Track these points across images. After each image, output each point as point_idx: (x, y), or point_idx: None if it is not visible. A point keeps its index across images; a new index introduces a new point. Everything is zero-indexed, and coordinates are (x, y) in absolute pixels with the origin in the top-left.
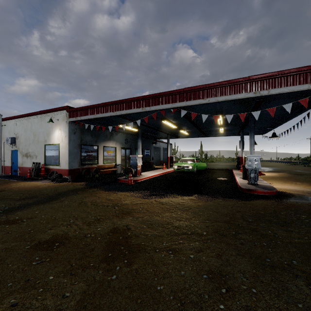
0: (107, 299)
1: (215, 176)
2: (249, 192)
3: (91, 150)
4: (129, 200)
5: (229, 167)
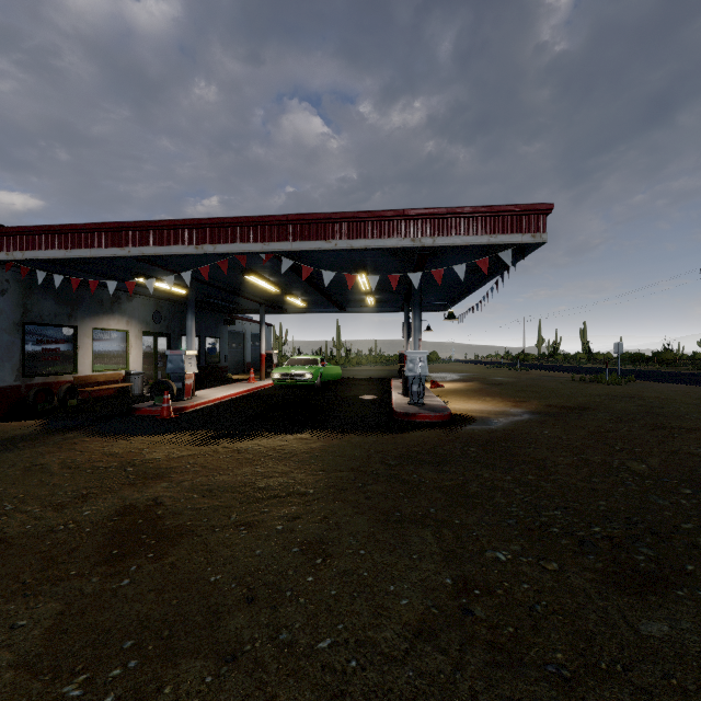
0: (112, 613)
1: (358, 393)
2: (407, 418)
3: (56, 339)
4: (161, 452)
5: (387, 375)
